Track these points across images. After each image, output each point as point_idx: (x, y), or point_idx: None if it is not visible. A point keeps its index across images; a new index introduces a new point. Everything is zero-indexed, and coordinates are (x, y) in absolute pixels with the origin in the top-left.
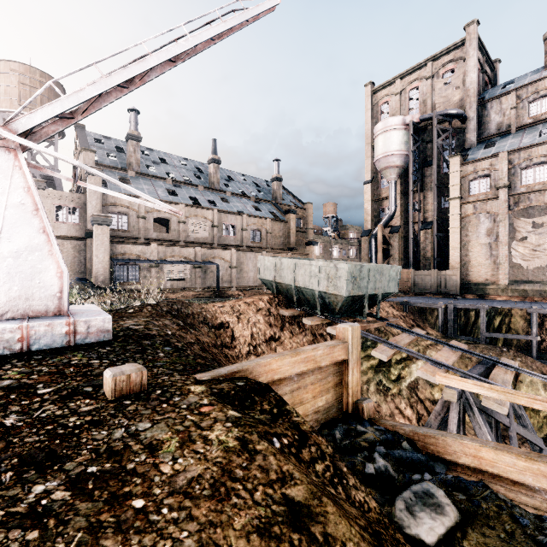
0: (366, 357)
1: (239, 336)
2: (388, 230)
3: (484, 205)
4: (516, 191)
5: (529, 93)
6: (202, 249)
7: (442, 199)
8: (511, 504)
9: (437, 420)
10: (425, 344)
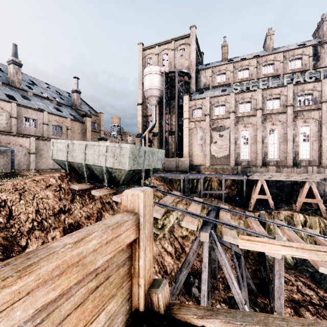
0: None
1: (20, 213)
2: (151, 134)
3: (199, 123)
4: (213, 118)
5: (217, 70)
6: None
7: (179, 119)
8: None
9: (194, 256)
10: (176, 201)
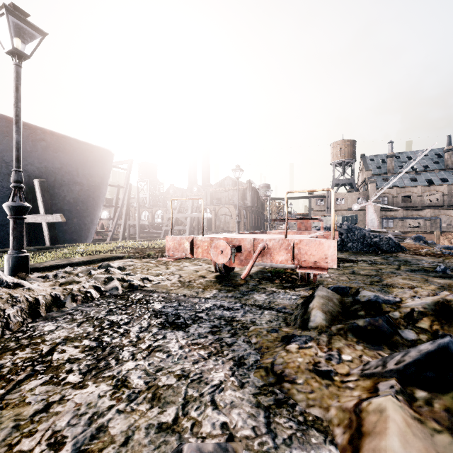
0: None
1: None
2: None
3: None
4: None
5: None
6: (430, 211)
7: None
8: None
9: None
10: None
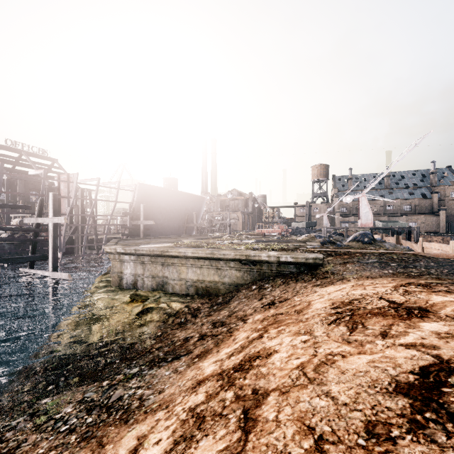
0: None
1: None
2: None
3: None
4: None
5: None
6: None
7: None
8: None
9: None
10: None
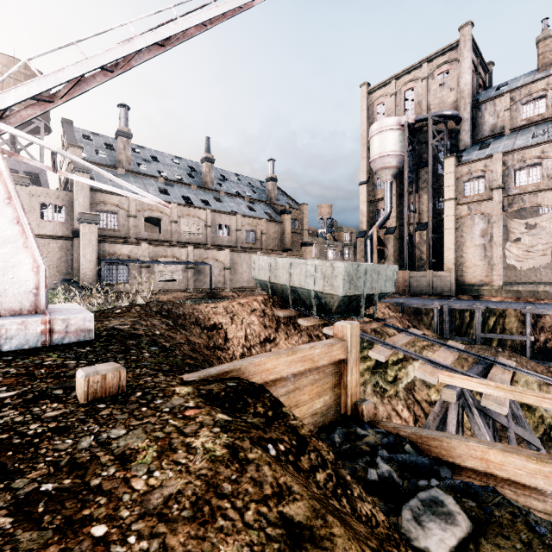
0: (362, 359)
1: (233, 337)
2: (383, 231)
3: (478, 206)
4: (510, 193)
5: (522, 95)
6: (194, 250)
7: (437, 200)
8: (525, 511)
9: (435, 422)
10: (421, 345)
